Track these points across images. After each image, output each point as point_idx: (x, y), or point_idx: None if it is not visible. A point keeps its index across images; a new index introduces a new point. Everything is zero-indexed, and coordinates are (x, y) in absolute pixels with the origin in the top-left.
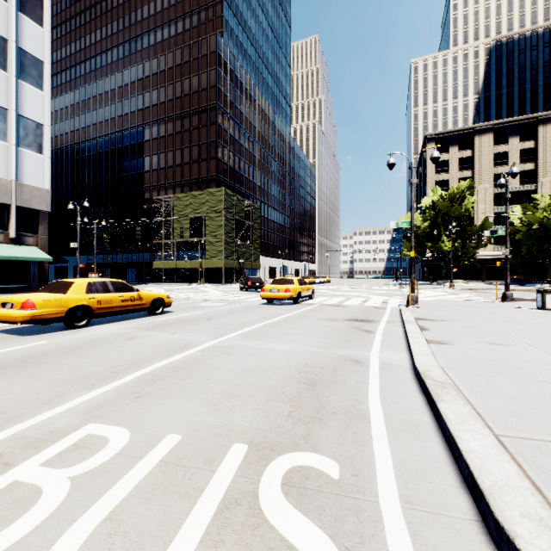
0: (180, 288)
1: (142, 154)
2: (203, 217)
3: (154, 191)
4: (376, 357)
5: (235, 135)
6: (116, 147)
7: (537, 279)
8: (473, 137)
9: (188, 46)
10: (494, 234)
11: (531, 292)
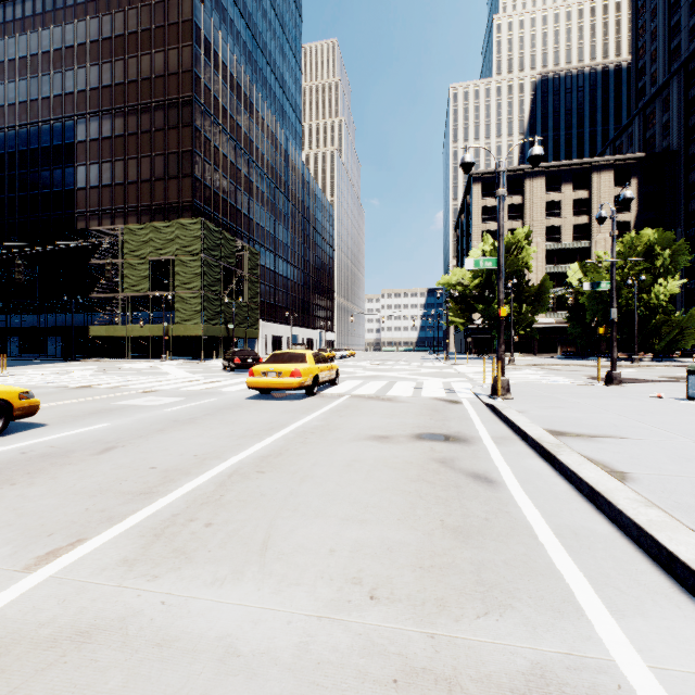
0: (125, 368)
1: (73, 162)
2: (171, 260)
3: (93, 219)
4: (662, 694)
5: (222, 147)
6: (28, 148)
7: (601, 352)
8: (524, 180)
9: (148, 6)
10: (596, 288)
11: (607, 368)
